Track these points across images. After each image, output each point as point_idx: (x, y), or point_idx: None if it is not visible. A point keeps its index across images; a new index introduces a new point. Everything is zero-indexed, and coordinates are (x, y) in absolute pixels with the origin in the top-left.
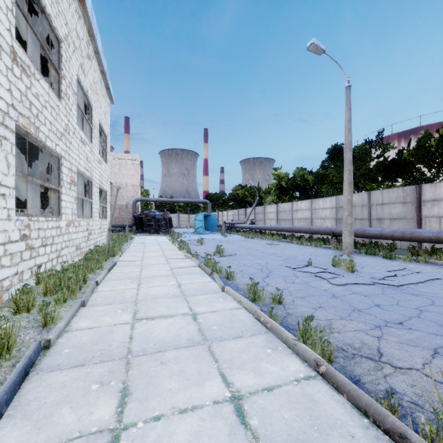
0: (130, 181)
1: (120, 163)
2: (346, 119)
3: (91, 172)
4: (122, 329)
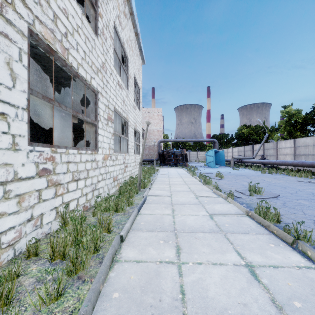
0: (156, 128)
1: (149, 115)
2: None
3: (127, 114)
4: None
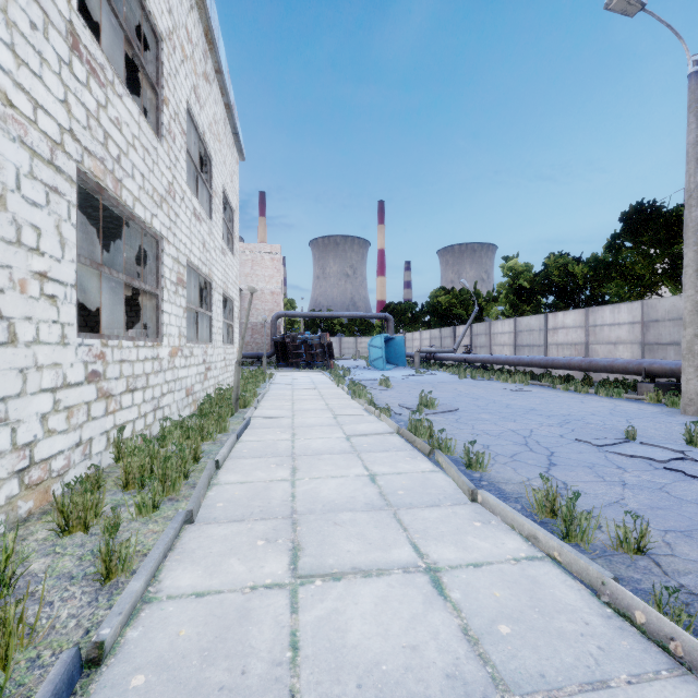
0: (268, 286)
1: (253, 259)
2: (690, 140)
3: (209, 268)
4: (271, 606)
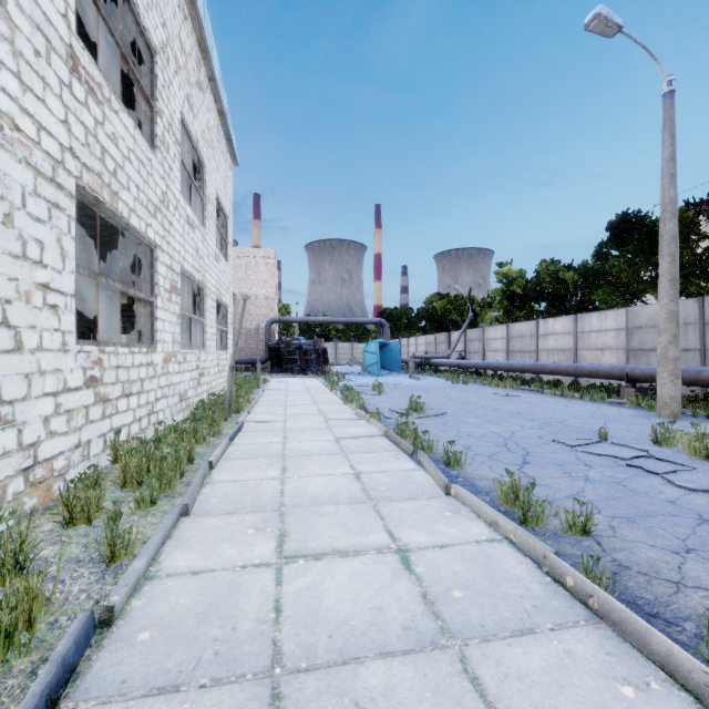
0: (262, 291)
1: (247, 264)
2: (664, 156)
3: (203, 274)
4: (259, 580)
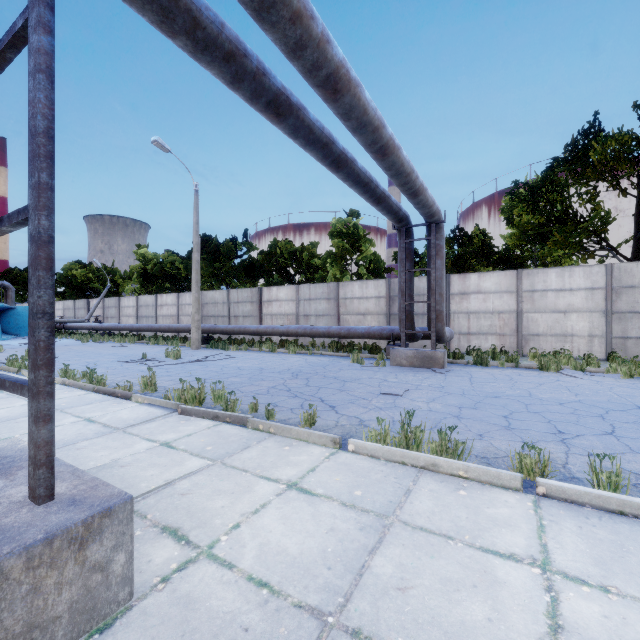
0: None
1: None
2: (194, 221)
3: None
4: None
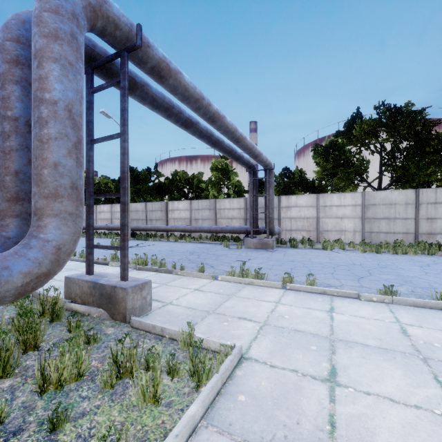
0: None
1: None
2: None
3: None
4: None
